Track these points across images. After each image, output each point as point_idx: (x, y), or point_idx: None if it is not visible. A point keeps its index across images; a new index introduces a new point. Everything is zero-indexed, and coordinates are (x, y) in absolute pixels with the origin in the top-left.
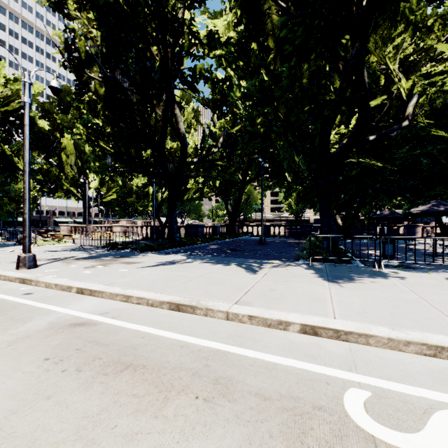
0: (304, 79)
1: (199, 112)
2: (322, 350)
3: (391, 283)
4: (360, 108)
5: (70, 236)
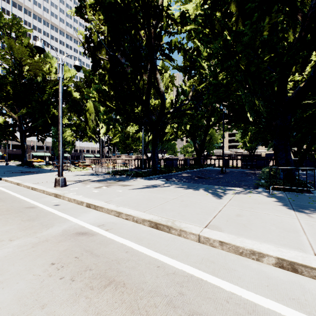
0: (264, 32)
1: (174, 77)
2: (308, 293)
3: None
4: None
5: (90, 166)
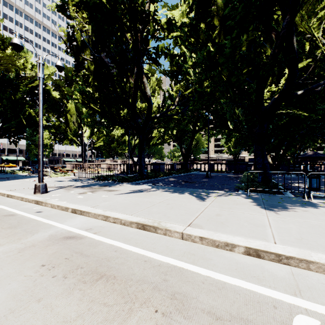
0: (243, 47)
1: (161, 81)
2: (266, 272)
3: (322, 212)
4: (290, 69)
5: (72, 171)
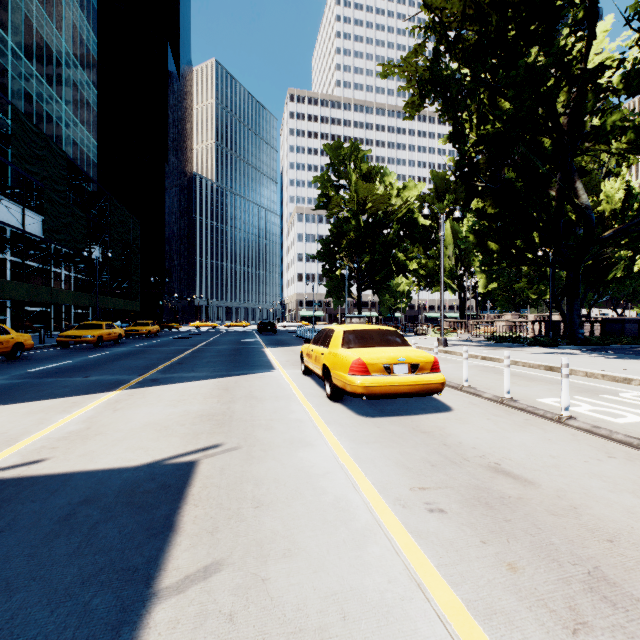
0: None
1: None
2: None
3: None
4: None
5: (454, 330)
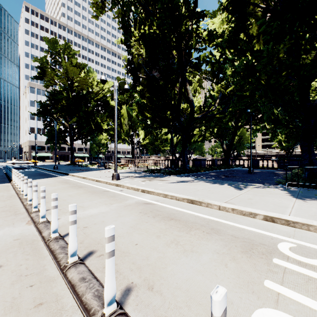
0: (280, 54)
1: (201, 80)
2: (274, 228)
3: None
4: None
5: (127, 165)
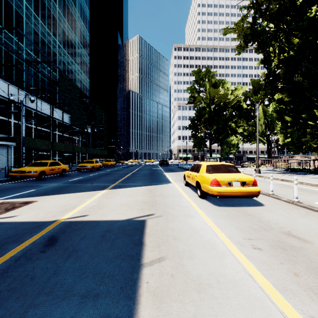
0: None
1: None
2: None
3: None
4: None
5: (264, 165)
